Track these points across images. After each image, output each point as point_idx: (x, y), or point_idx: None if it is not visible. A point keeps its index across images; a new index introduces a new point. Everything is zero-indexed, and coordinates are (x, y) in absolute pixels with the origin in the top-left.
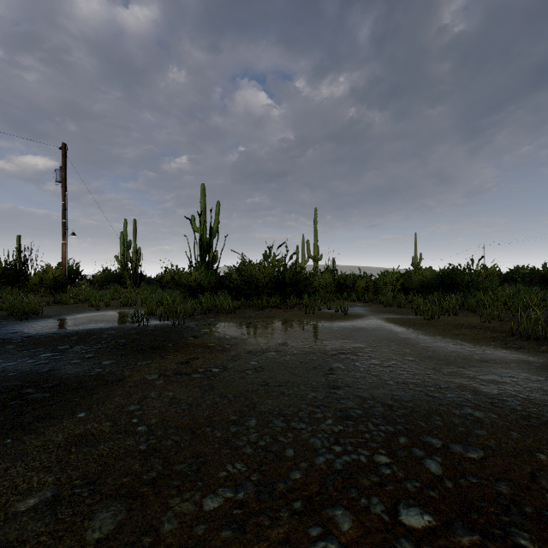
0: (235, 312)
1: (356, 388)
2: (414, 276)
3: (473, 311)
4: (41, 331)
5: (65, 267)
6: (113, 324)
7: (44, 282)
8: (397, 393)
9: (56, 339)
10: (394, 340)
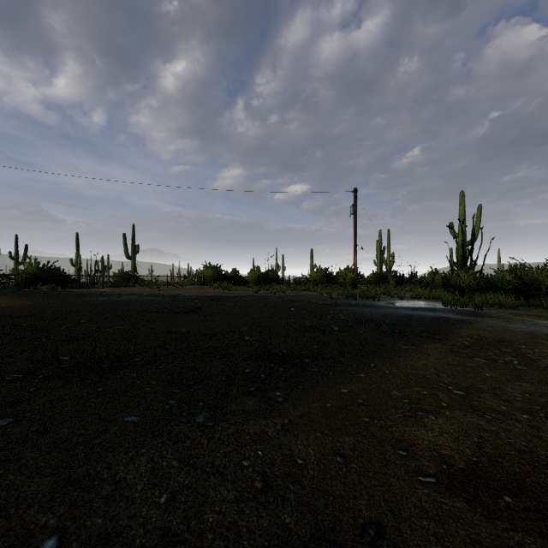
0: (517, 308)
1: None
2: None
3: None
4: (400, 306)
5: (356, 271)
6: (431, 307)
7: (347, 281)
8: None
9: (418, 309)
10: None
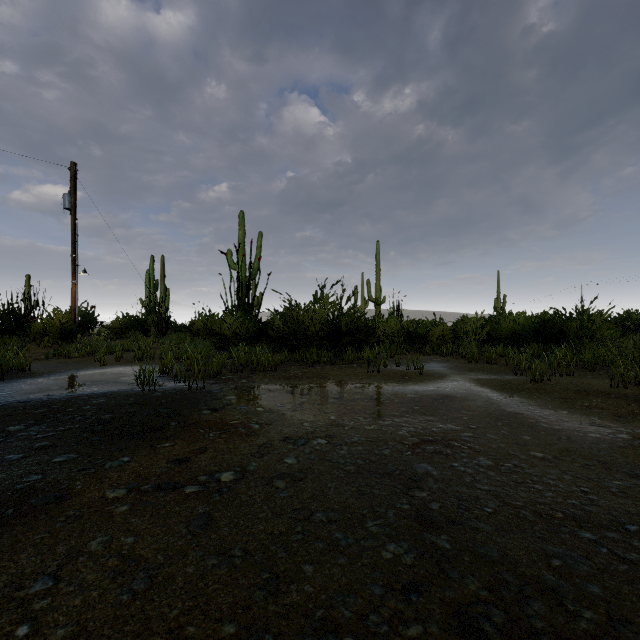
0: (277, 369)
1: (469, 528)
2: (504, 323)
3: (591, 369)
4: (8, 398)
5: (75, 312)
6: (111, 388)
7: (49, 330)
8: (553, 547)
9: (17, 412)
10: (499, 416)
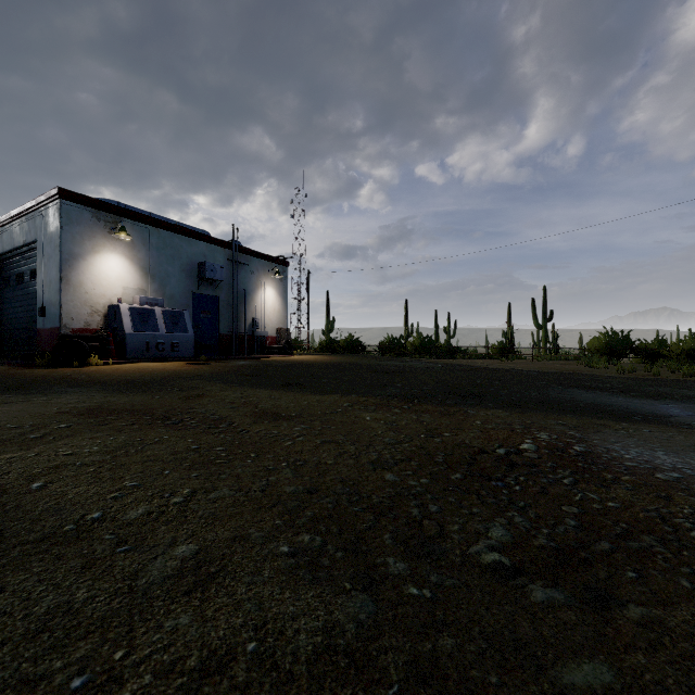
0: None
1: None
2: None
3: None
4: None
5: None
6: None
7: None
8: None
9: None
10: None
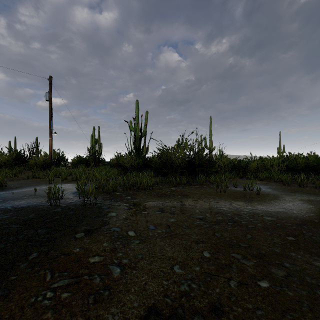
0: (153, 188)
1: None
2: (300, 159)
3: None
4: None
5: (51, 154)
6: (34, 201)
7: (37, 163)
8: None
9: None
10: None
